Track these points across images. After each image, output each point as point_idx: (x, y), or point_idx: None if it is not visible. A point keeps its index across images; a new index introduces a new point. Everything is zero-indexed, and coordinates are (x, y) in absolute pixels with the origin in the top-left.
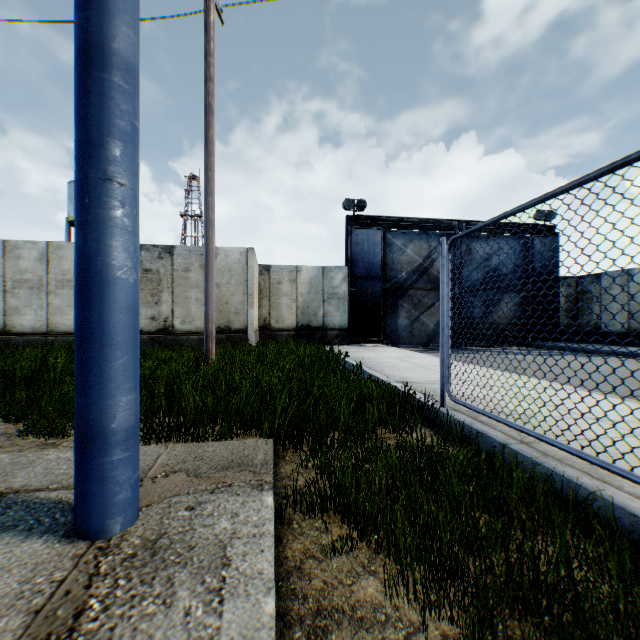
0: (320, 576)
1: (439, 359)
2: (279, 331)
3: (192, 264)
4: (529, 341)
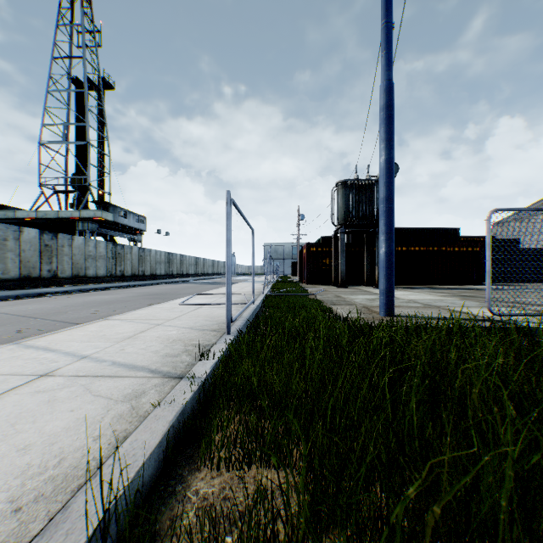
0: None
1: None
2: None
3: None
4: None
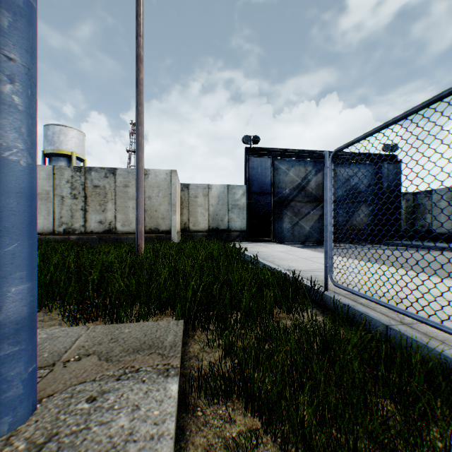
0: None
1: (315, 252)
2: (195, 232)
3: (130, 182)
4: (379, 240)
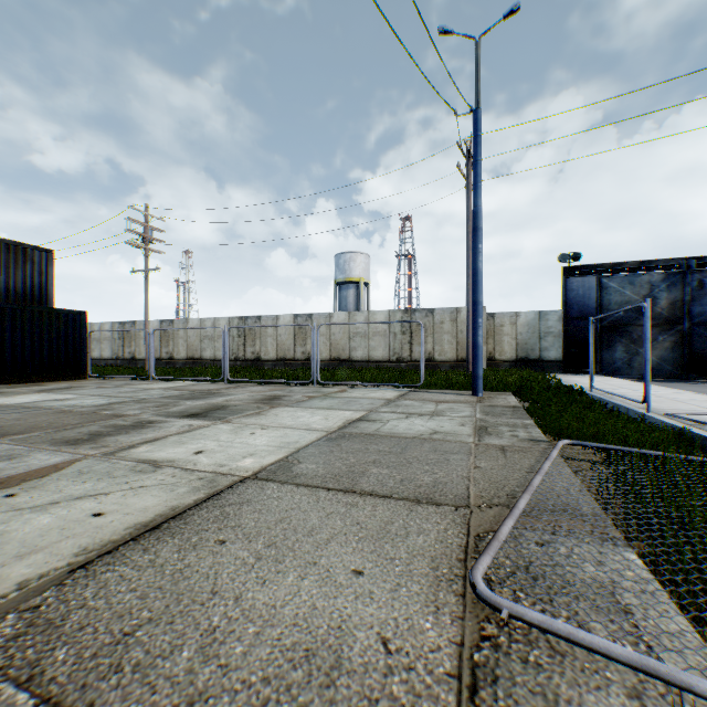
0: (525, 406)
1: (631, 382)
2: (501, 362)
3: (445, 319)
4: None
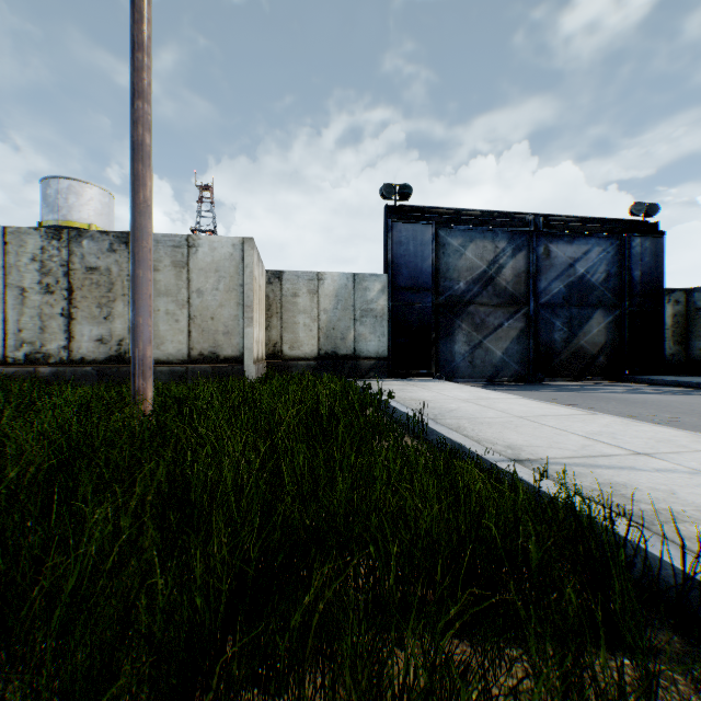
0: None
1: (536, 402)
2: (294, 360)
3: (160, 260)
4: (626, 374)
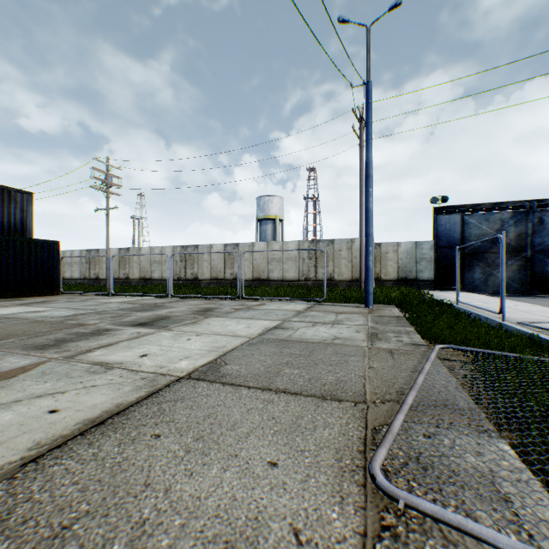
0: (406, 316)
1: (487, 297)
2: (386, 281)
3: (342, 247)
4: None
